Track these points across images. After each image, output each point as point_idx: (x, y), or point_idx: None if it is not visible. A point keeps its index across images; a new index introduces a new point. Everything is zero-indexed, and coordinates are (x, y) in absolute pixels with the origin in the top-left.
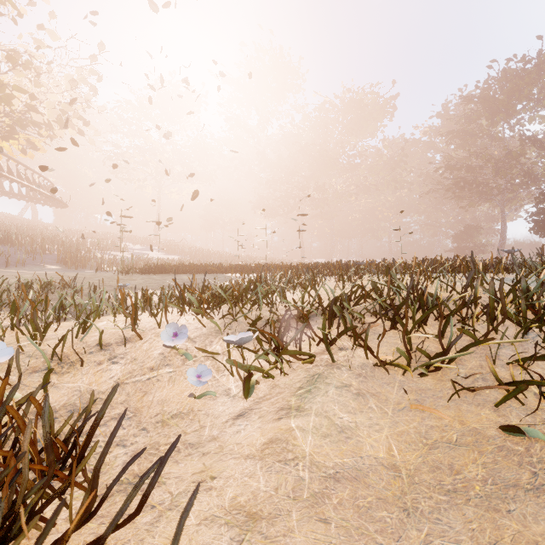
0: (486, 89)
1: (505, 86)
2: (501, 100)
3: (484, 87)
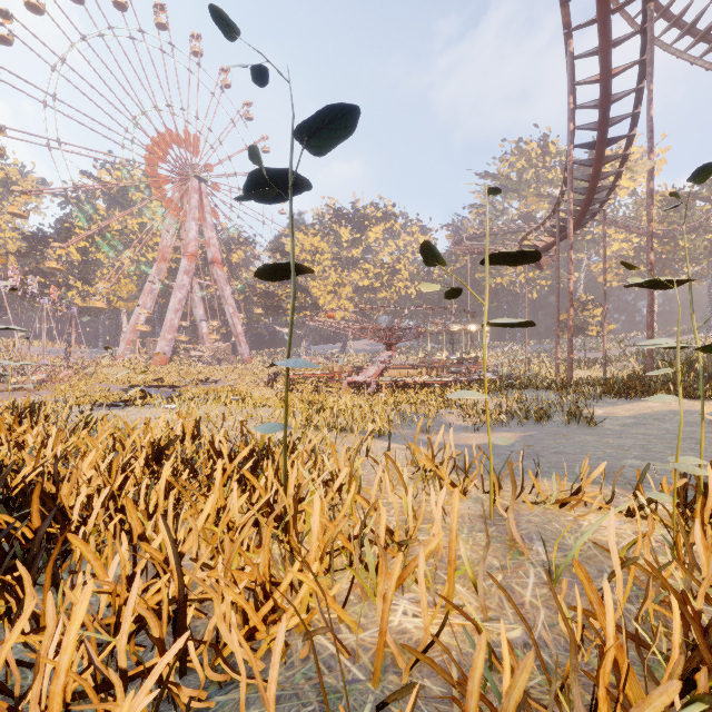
0: None
1: None
2: None
3: None
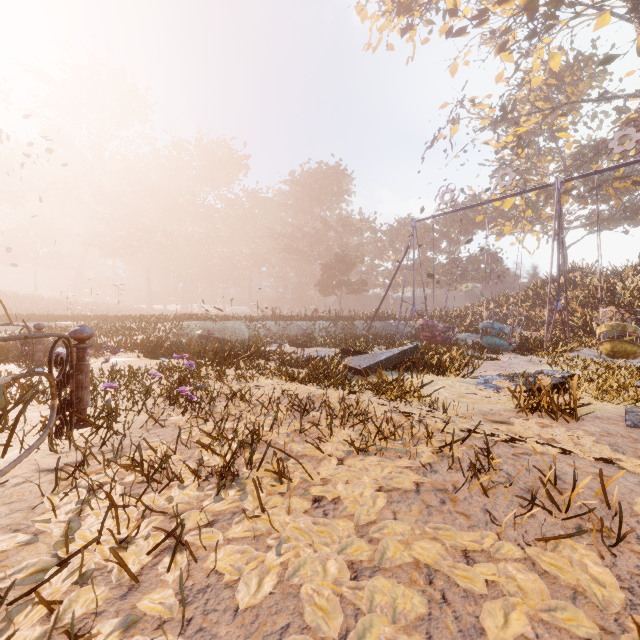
0: (308, 178)
1: (317, 181)
2: (314, 191)
3: (307, 176)
